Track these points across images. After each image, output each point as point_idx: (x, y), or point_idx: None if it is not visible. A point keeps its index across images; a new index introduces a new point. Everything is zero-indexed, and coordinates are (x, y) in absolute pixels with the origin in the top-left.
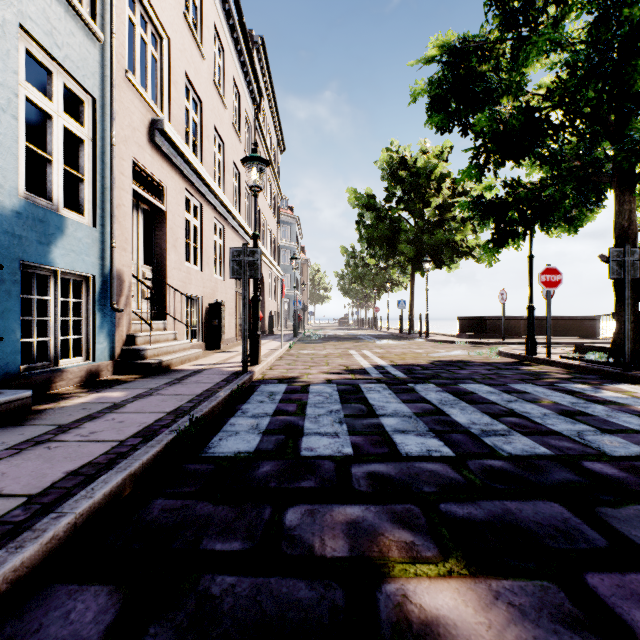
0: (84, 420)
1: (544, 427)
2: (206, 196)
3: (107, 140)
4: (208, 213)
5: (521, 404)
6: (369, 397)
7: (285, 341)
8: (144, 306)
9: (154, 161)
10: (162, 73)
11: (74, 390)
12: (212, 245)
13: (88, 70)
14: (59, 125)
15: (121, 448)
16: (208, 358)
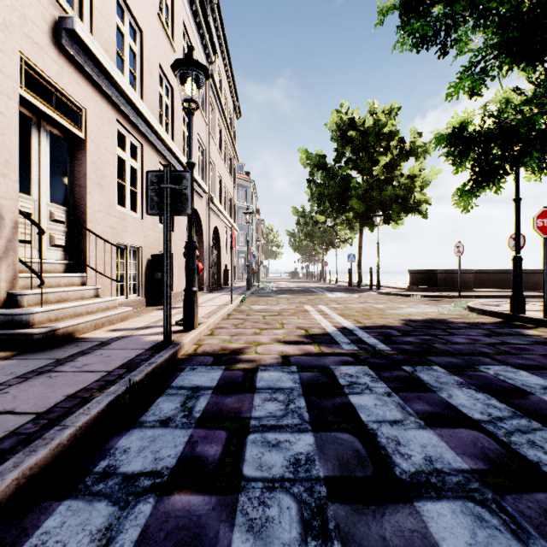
0: None
1: None
2: (147, 136)
3: None
4: (151, 156)
5: None
6: (357, 405)
7: (238, 294)
8: (52, 255)
9: (63, 72)
10: None
11: None
12: None
13: None
14: None
15: None
16: (140, 318)
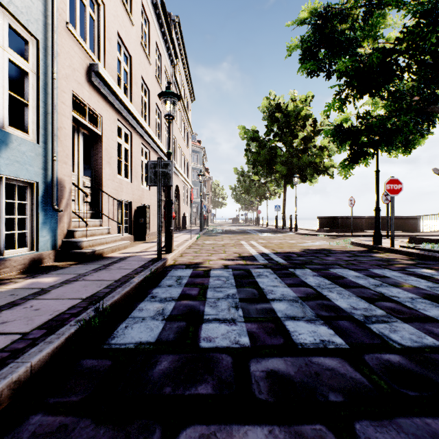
0: (4, 307)
1: (418, 312)
2: (134, 127)
3: (49, 75)
4: (136, 140)
5: (387, 288)
6: (259, 281)
7: (194, 234)
8: (84, 208)
9: (91, 96)
10: (99, 30)
11: (15, 276)
12: (139, 163)
13: (31, 16)
14: (4, 57)
15: (19, 343)
16: (134, 247)
